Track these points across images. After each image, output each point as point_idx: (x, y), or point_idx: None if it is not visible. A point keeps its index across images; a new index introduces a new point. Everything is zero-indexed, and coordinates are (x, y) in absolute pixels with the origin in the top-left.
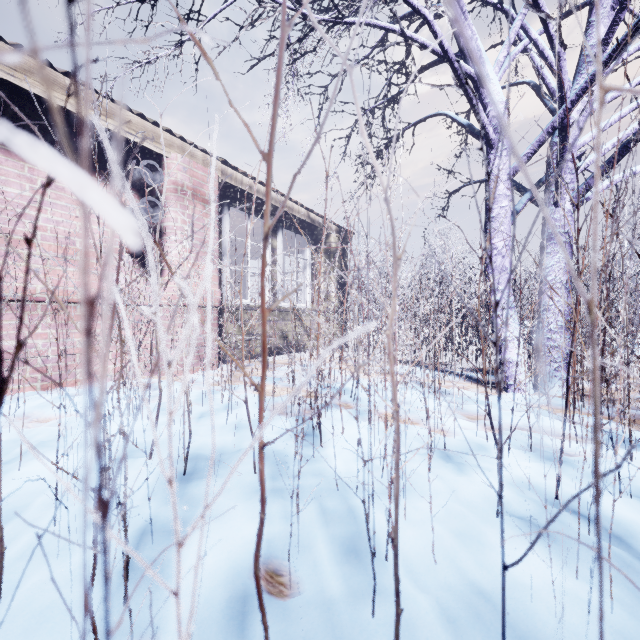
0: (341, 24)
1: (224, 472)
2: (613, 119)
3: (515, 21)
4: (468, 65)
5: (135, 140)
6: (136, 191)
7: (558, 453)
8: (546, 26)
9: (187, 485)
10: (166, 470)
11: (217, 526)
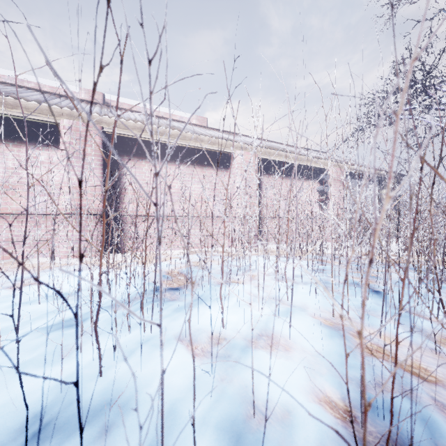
0: None
1: None
2: None
3: None
4: None
5: (322, 167)
6: (318, 181)
7: None
8: None
9: None
10: None
11: None
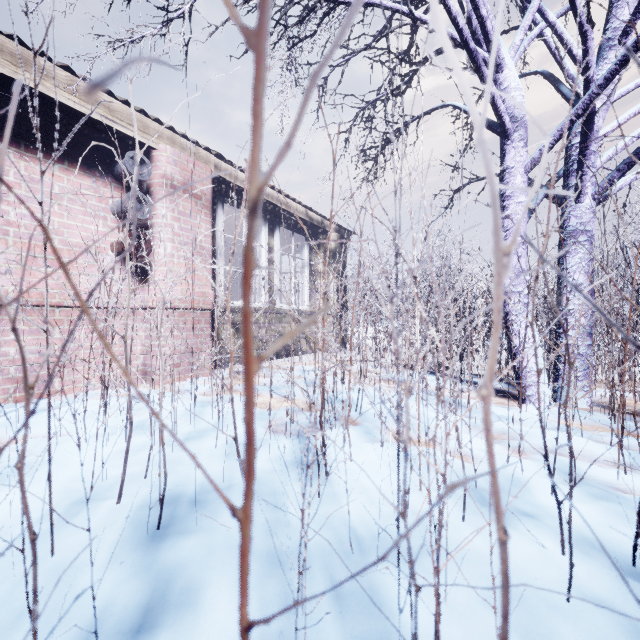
0: (342, 8)
1: (208, 523)
2: (637, 108)
3: (533, 1)
4: (481, 49)
5: (120, 129)
6: (122, 185)
7: (606, 488)
8: (572, 1)
9: (159, 546)
10: (135, 522)
11: (192, 625)
